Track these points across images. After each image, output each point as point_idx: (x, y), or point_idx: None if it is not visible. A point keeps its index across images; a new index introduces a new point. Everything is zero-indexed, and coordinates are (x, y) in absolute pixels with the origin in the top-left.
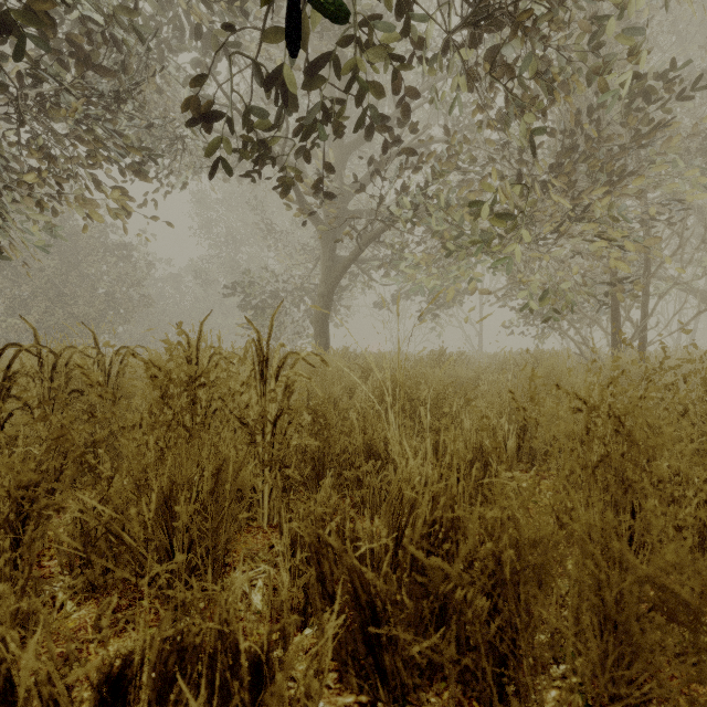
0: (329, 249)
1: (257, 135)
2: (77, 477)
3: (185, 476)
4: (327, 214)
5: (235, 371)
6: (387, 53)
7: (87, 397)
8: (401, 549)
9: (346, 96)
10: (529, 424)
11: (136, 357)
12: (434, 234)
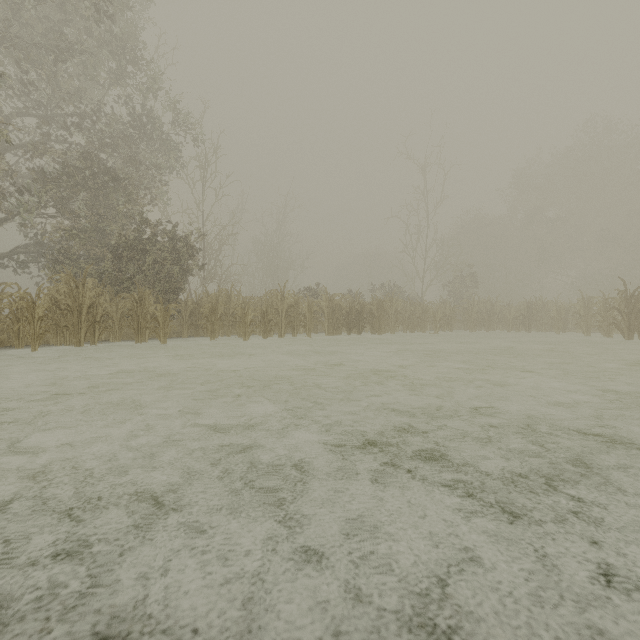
0: None
1: None
2: None
3: None
4: None
5: None
6: None
7: None
8: None
9: None
10: None
11: None
12: None
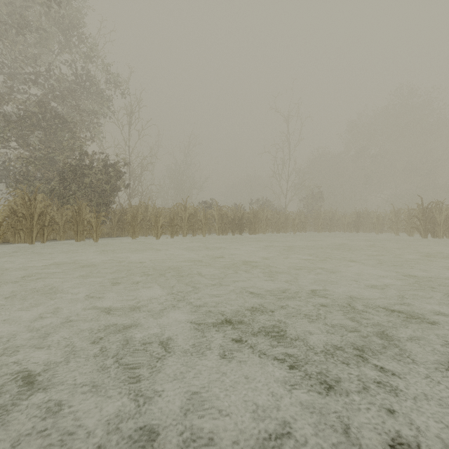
0: None
1: None
2: None
3: None
4: None
5: None
6: None
7: None
8: None
9: None
10: None
11: None
12: None
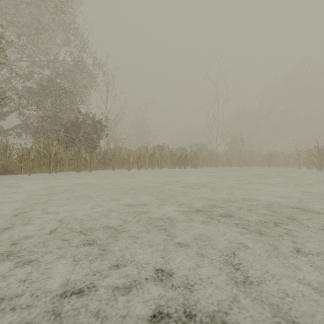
0: None
1: None
2: None
3: None
4: None
5: None
6: None
7: None
8: None
9: None
10: None
11: None
12: None
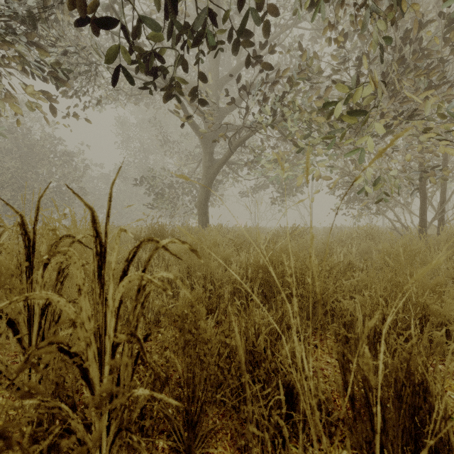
0: (209, 153)
1: (154, 65)
2: None
3: None
4: (207, 129)
5: None
6: None
7: None
8: None
9: None
10: (430, 316)
11: None
12: (289, 137)
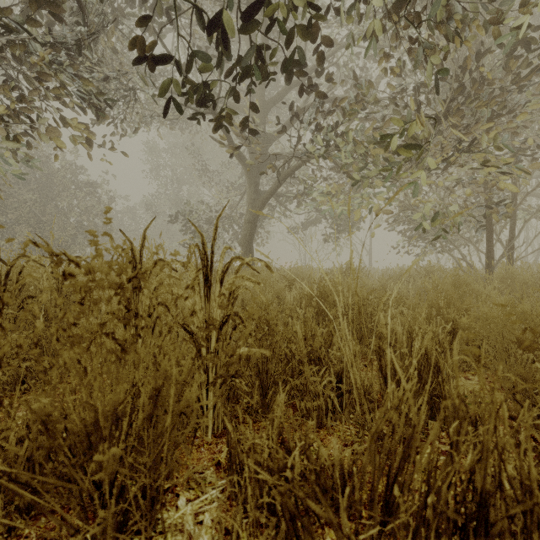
0: (254, 184)
1: None
2: (26, 380)
3: (115, 401)
4: (252, 157)
5: (178, 277)
6: (311, 1)
7: (37, 303)
8: (393, 499)
9: (267, 61)
10: (458, 329)
11: (39, 246)
12: (343, 169)
